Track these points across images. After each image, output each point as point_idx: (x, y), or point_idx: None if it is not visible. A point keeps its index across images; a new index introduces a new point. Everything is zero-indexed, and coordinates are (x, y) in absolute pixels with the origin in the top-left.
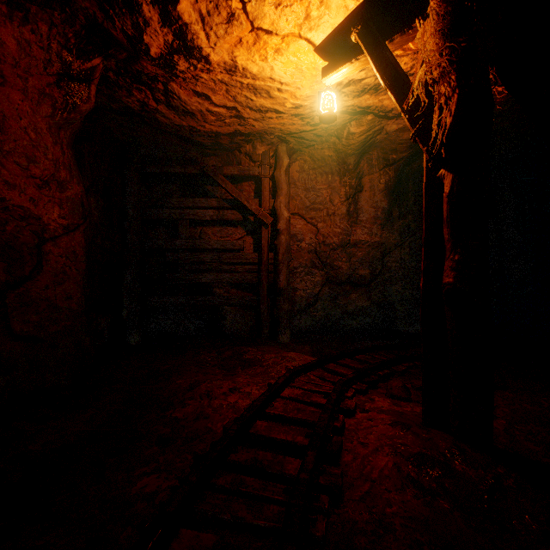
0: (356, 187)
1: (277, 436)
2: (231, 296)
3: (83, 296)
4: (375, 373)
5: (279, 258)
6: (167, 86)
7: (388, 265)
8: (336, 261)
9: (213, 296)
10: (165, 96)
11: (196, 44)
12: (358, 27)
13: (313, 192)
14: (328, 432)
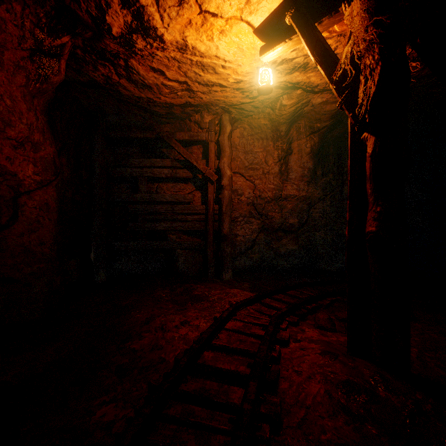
0: (286, 151)
1: (222, 366)
2: (183, 241)
3: (55, 241)
4: (305, 306)
5: (223, 209)
6: (127, 62)
7: (313, 216)
8: (270, 212)
9: (167, 241)
10: (126, 71)
11: (152, 24)
12: (292, 11)
13: (251, 155)
14: (267, 362)
